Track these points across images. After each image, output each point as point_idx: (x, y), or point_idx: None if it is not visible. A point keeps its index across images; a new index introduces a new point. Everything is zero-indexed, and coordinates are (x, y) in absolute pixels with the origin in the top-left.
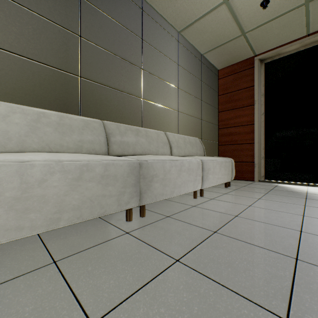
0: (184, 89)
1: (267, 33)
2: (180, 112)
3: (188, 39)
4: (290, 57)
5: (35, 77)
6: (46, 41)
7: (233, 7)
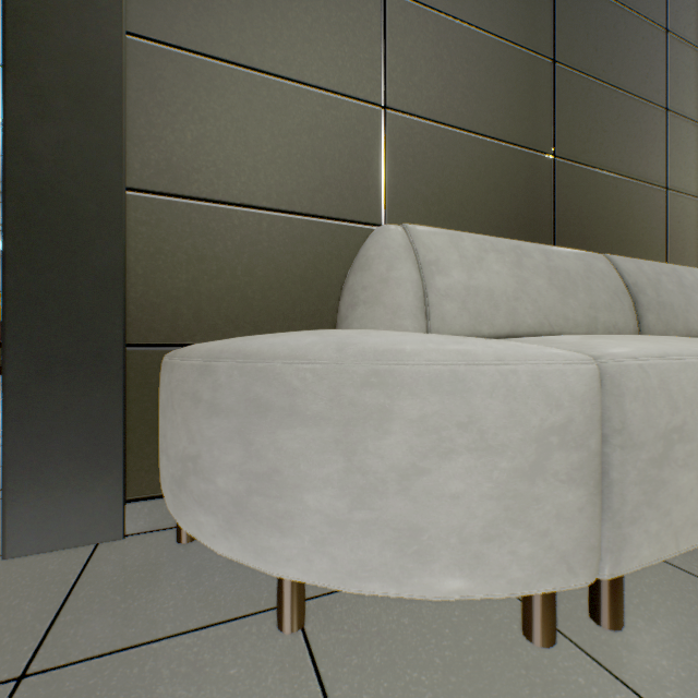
0: None
1: None
2: None
3: None
4: None
5: (487, 173)
6: (503, 90)
7: None
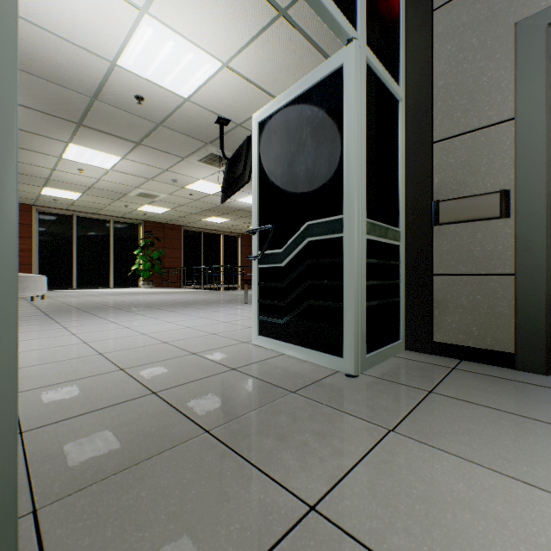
0: None
1: (49, 203)
2: None
3: None
4: (56, 215)
5: None
6: None
7: (42, 196)
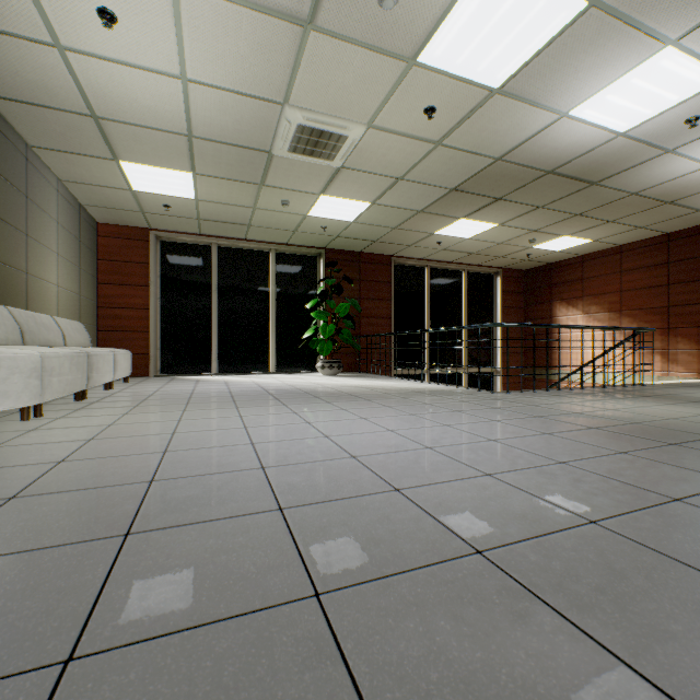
0: (65, 255)
1: (167, 220)
2: (61, 286)
3: (71, 188)
4: (187, 246)
5: None
6: None
7: (139, 196)
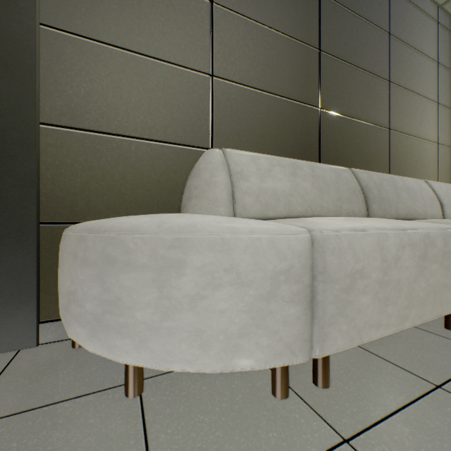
0: (446, 104)
1: None
2: (440, 144)
3: None
4: None
5: (278, 117)
6: (288, 67)
7: None
